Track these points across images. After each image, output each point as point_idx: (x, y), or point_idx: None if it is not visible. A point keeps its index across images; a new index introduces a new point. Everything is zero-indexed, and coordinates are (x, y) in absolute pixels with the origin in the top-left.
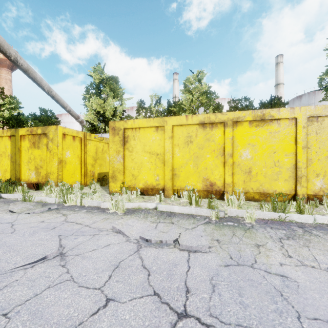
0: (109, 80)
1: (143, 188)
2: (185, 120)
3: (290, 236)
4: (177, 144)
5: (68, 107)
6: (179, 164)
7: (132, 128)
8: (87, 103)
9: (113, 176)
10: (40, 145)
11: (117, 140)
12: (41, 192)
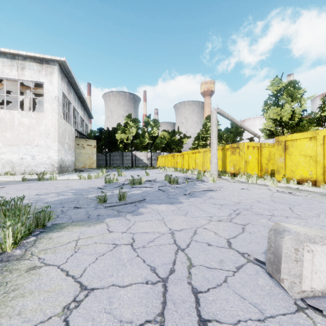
0: (287, 87)
1: (299, 180)
2: None
3: None
4: None
5: (250, 130)
6: None
7: (291, 140)
8: (265, 115)
9: (277, 170)
10: (235, 153)
11: (280, 148)
12: (236, 178)
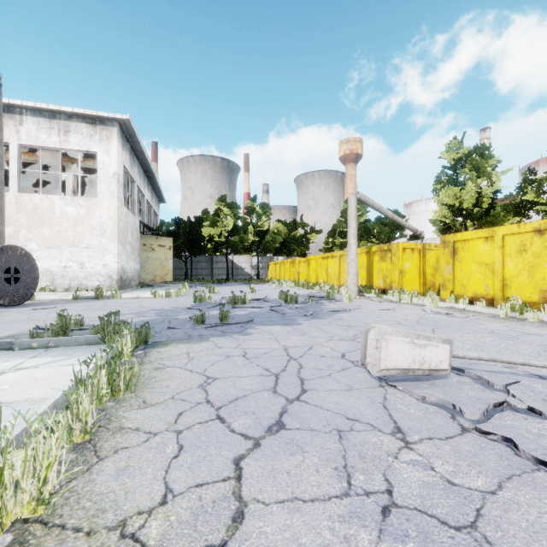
0: (470, 155)
1: (472, 298)
2: (517, 228)
3: (542, 326)
4: (508, 254)
5: (407, 225)
6: (510, 274)
7: (461, 241)
8: (436, 198)
9: (443, 284)
10: (386, 259)
11: (447, 252)
12: (386, 296)
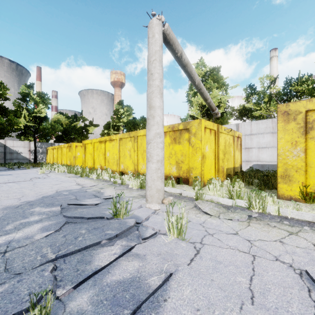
0: (212, 72)
1: None
2: None
3: None
4: None
5: (210, 99)
6: None
7: None
8: (193, 99)
9: (285, 175)
10: (181, 140)
11: (293, 127)
12: (185, 187)
